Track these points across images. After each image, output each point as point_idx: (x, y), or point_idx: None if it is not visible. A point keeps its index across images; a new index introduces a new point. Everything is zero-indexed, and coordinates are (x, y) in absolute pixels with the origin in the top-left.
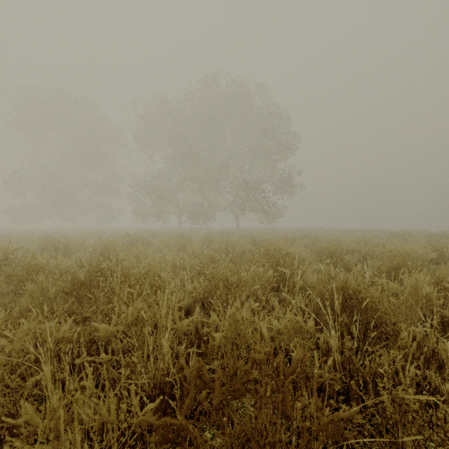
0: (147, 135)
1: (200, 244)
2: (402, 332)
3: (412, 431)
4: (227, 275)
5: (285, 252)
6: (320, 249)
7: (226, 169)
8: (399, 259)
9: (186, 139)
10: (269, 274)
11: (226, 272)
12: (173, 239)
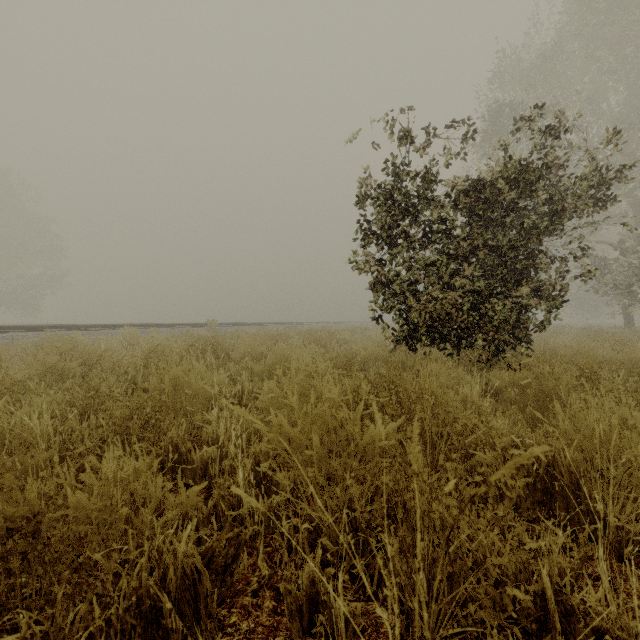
0: None
1: None
2: None
3: None
4: None
5: None
6: None
7: None
8: None
9: None
10: None
11: None
12: None
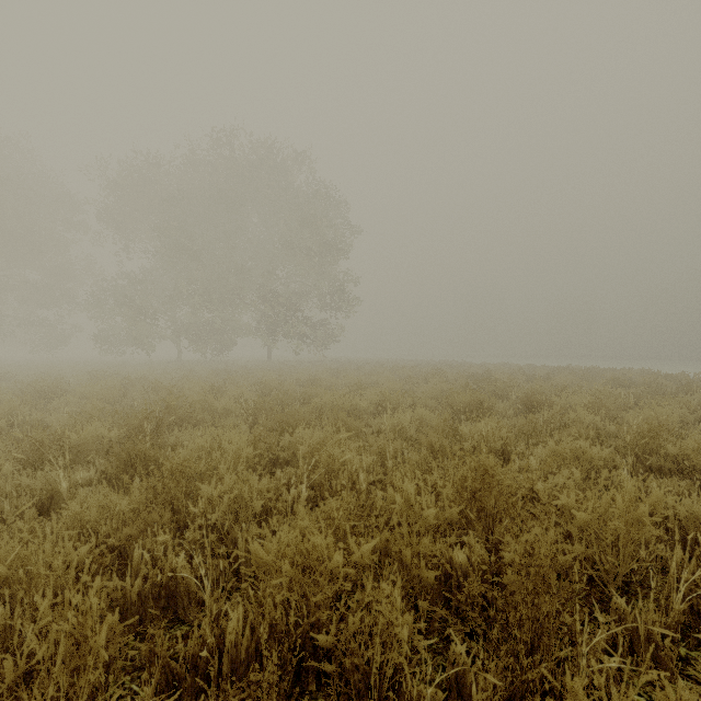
0: (119, 212)
1: (141, 393)
2: (136, 479)
3: (2, 529)
4: (44, 438)
5: (213, 405)
6: (274, 399)
7: (248, 274)
8: (301, 411)
9: (180, 225)
10: (111, 435)
11: (53, 435)
12: (111, 386)
